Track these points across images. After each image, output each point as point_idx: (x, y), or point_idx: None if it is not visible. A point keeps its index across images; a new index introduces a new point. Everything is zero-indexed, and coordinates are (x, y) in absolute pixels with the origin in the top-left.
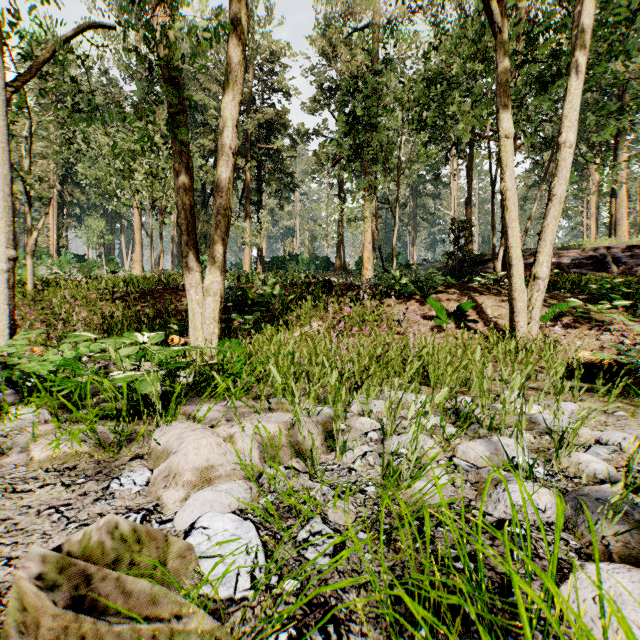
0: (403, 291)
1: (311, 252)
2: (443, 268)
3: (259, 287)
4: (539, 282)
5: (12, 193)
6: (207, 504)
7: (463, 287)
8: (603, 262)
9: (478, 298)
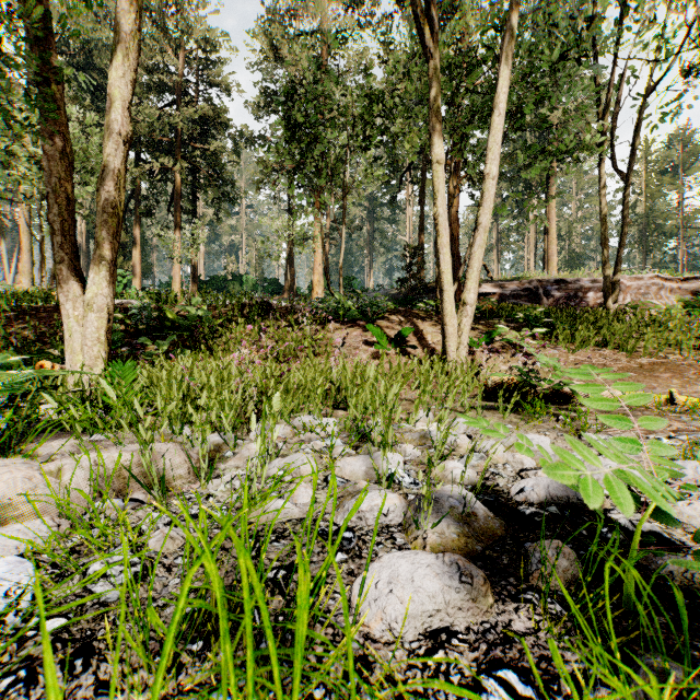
0: (347, 316)
1: (259, 273)
2: (396, 295)
3: (181, 307)
4: (467, 308)
5: None
6: None
7: (408, 313)
8: (536, 294)
9: (420, 324)
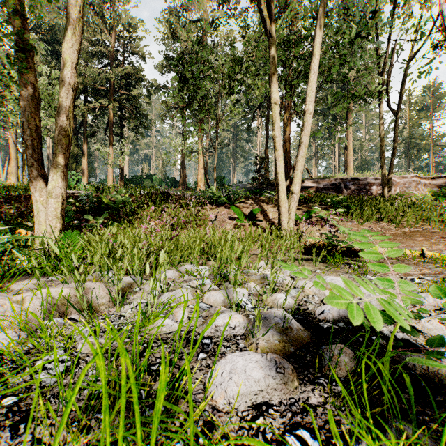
0: (218, 201)
1: (163, 173)
2: (251, 188)
3: (112, 195)
4: (294, 196)
5: None
6: None
7: (257, 199)
8: (340, 187)
9: (265, 206)
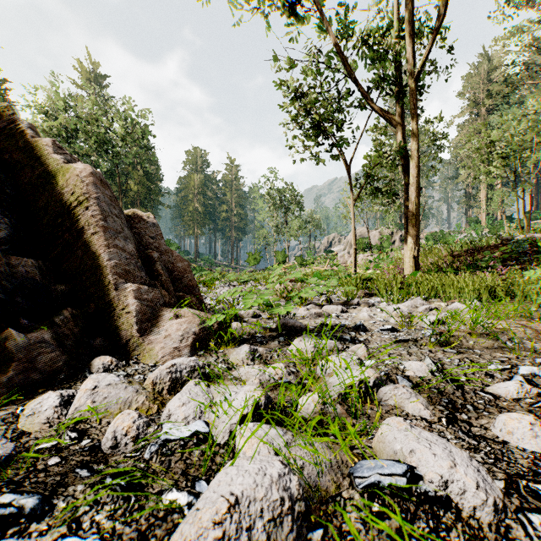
0: None
1: None
2: None
3: None
4: None
5: (354, 230)
6: None
7: None
8: None
9: None
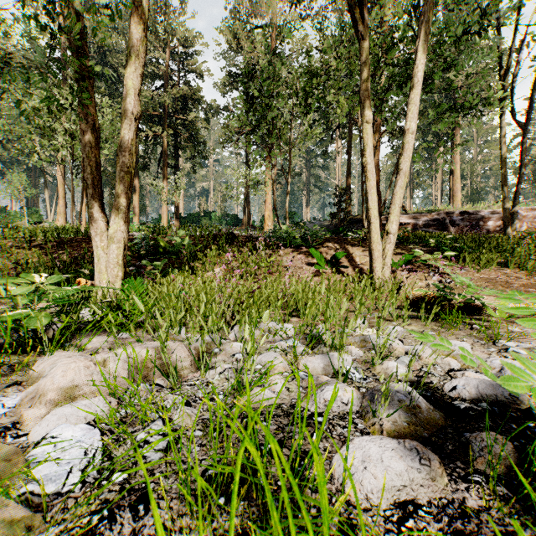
0: (293, 243)
1: (223, 210)
2: (329, 226)
3: (170, 238)
4: (390, 236)
5: None
6: (63, 418)
7: (340, 240)
8: (444, 223)
9: (350, 249)
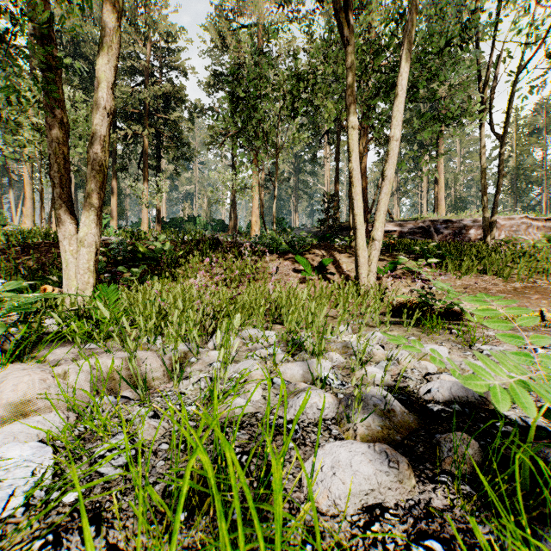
0: (279, 249)
1: (208, 215)
2: (317, 232)
3: (150, 243)
4: (376, 243)
5: None
6: (11, 436)
7: (327, 247)
8: (429, 231)
9: (337, 256)
